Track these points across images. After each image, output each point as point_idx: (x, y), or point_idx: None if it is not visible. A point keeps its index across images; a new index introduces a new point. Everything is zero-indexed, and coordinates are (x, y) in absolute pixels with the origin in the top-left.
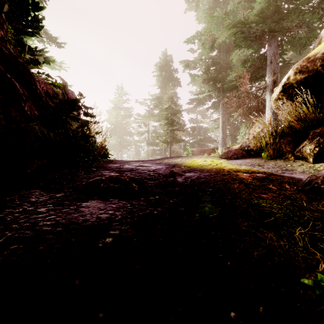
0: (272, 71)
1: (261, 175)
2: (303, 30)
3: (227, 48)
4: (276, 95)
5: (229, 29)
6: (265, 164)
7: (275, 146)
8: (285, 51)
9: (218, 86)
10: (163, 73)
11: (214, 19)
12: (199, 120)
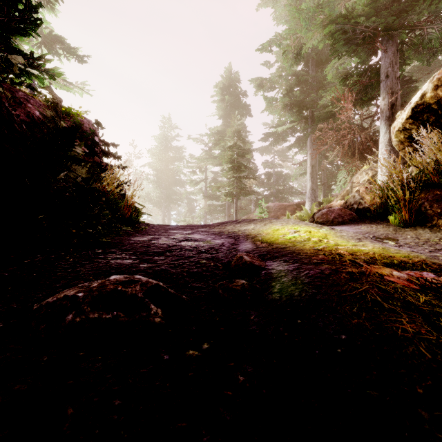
0: (389, 89)
1: (437, 280)
2: (436, 27)
3: (318, 59)
4: (401, 123)
5: (324, 28)
6: (399, 236)
7: (413, 205)
8: (407, 60)
9: (305, 115)
10: (226, 97)
11: (302, 13)
12: (276, 163)
